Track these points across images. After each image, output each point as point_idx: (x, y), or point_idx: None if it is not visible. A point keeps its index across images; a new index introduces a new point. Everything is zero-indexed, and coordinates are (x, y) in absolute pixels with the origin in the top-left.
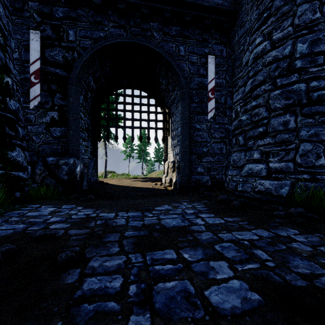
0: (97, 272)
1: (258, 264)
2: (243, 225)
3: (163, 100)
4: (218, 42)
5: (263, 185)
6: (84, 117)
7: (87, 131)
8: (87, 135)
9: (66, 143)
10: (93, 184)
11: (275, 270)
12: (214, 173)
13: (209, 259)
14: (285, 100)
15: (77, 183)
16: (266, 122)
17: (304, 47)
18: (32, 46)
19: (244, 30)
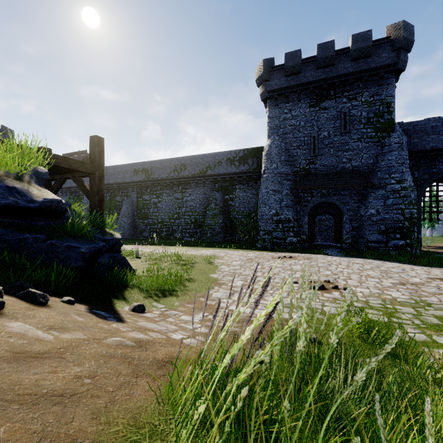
0: None
1: None
2: None
3: None
4: None
5: None
6: None
7: None
8: None
9: None
10: None
11: None
12: None
13: None
14: None
15: (420, 247)
16: None
17: None
18: None
19: None
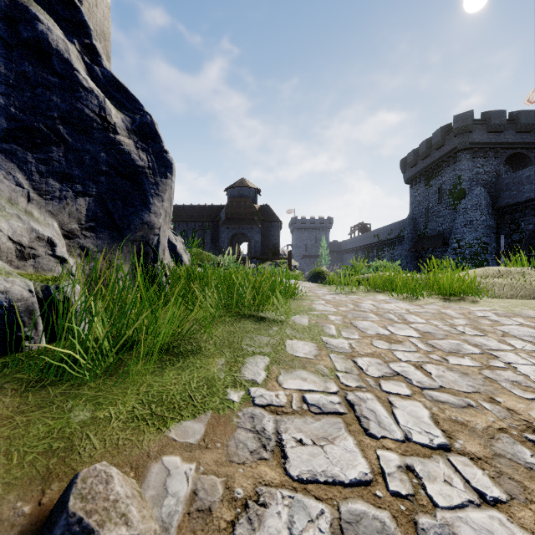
0: None
1: None
2: None
3: None
4: None
5: None
6: None
7: None
8: None
9: None
10: None
11: None
12: None
13: None
14: None
15: None
16: None
17: None
18: (501, 242)
19: None
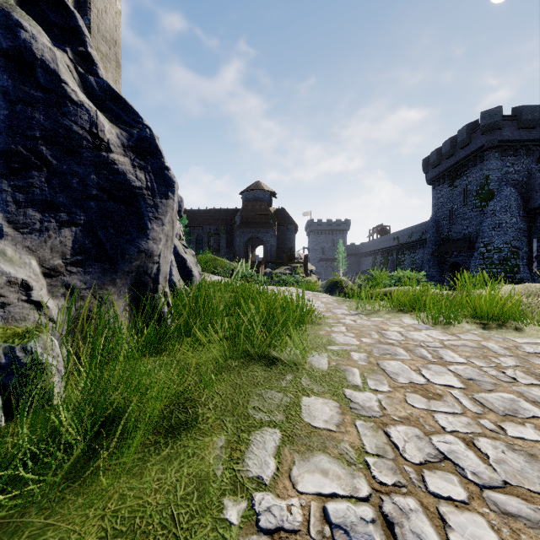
0: None
1: None
2: None
3: None
4: None
5: None
6: None
7: None
8: None
9: None
10: None
11: None
12: None
13: None
14: None
15: None
16: None
17: None
18: (533, 246)
19: None
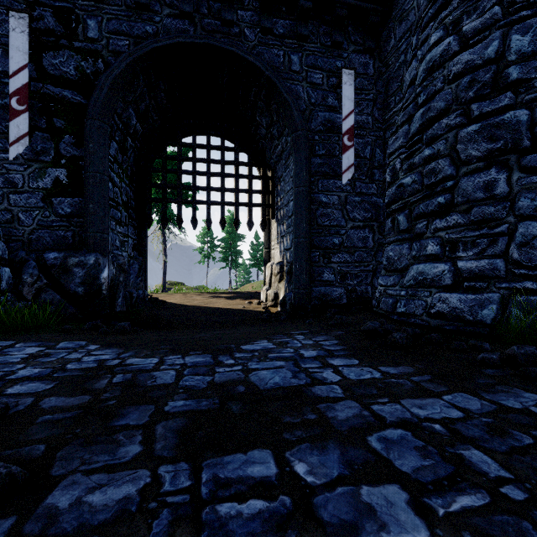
0: (55, 531)
1: (485, 495)
2: (421, 383)
3: (263, 156)
4: (360, 50)
5: (447, 302)
6: (120, 182)
7: (126, 208)
8: (126, 216)
9: (82, 228)
10: (138, 303)
11: (535, 514)
12: (353, 283)
13: (358, 480)
14: (488, 142)
15: (103, 300)
16: (451, 185)
17: (525, 42)
18: (14, 43)
19: (406, 26)
